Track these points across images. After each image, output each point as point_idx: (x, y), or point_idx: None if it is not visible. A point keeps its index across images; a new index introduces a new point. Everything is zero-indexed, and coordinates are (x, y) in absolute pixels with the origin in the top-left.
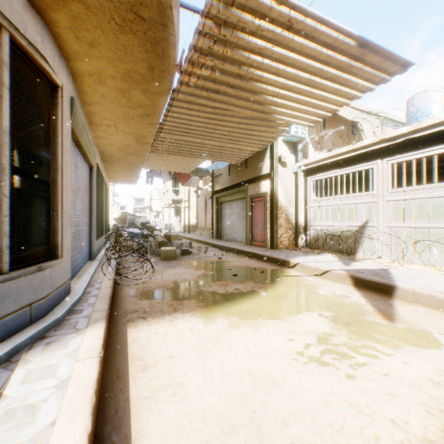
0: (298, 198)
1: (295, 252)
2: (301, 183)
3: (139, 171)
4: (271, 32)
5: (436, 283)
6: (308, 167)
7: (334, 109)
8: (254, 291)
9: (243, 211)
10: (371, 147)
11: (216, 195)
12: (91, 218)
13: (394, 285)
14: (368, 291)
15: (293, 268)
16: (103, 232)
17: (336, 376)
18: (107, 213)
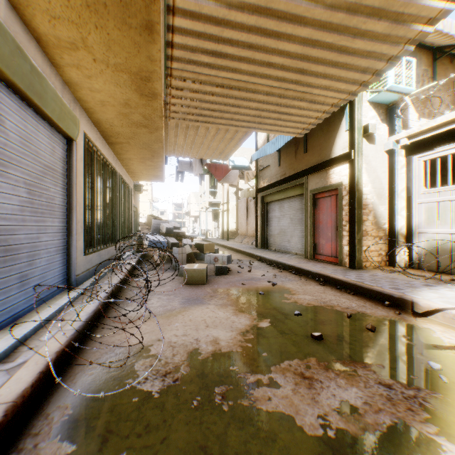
0: (394, 190)
1: (398, 276)
2: (400, 166)
3: (161, 160)
4: None
5: None
6: (415, 139)
7: None
8: (407, 427)
9: (299, 212)
10: None
11: (260, 194)
12: (70, 221)
13: None
14: None
15: (427, 318)
16: (115, 241)
17: None
18: (126, 216)
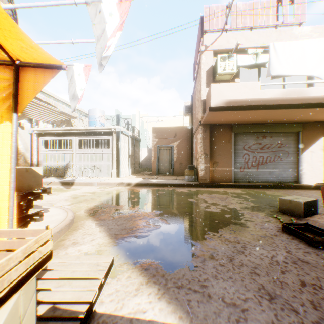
0: (33, 148)
1: None
2: (35, 140)
3: None
4: (33, 104)
5: (87, 180)
6: (40, 132)
7: (54, 120)
8: None
9: None
10: (71, 130)
11: None
12: None
13: (75, 182)
14: (67, 185)
15: None
16: None
17: (54, 196)
18: None
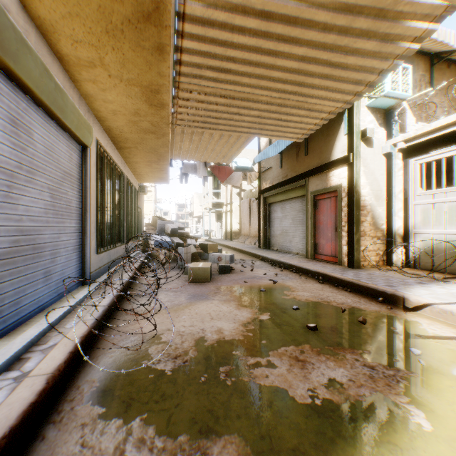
0: (392, 192)
1: (394, 275)
2: (397, 169)
3: (167, 163)
4: None
5: None
6: (411, 143)
7: None
8: (383, 398)
9: (300, 213)
10: None
11: (263, 195)
12: (84, 223)
13: None
14: None
15: (416, 313)
16: (123, 241)
17: None
18: (133, 217)
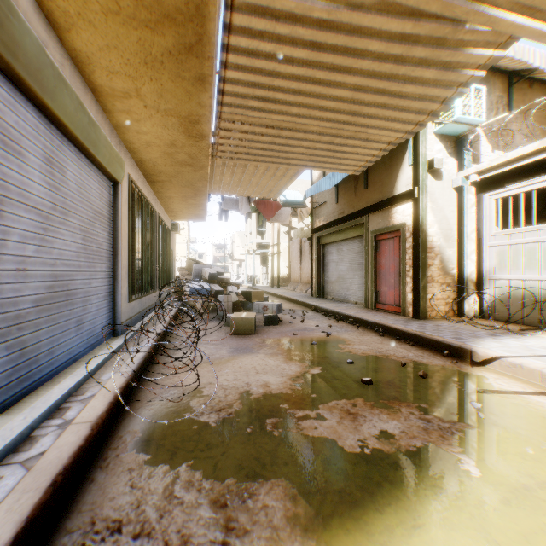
0: (464, 232)
1: (464, 326)
2: (469, 205)
3: (205, 198)
4: None
5: None
6: (485, 175)
7: None
8: (435, 448)
9: (359, 256)
10: None
11: (316, 235)
12: (115, 267)
13: None
14: None
15: (484, 367)
16: (154, 288)
17: None
18: (165, 260)
